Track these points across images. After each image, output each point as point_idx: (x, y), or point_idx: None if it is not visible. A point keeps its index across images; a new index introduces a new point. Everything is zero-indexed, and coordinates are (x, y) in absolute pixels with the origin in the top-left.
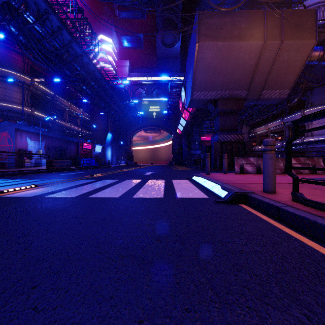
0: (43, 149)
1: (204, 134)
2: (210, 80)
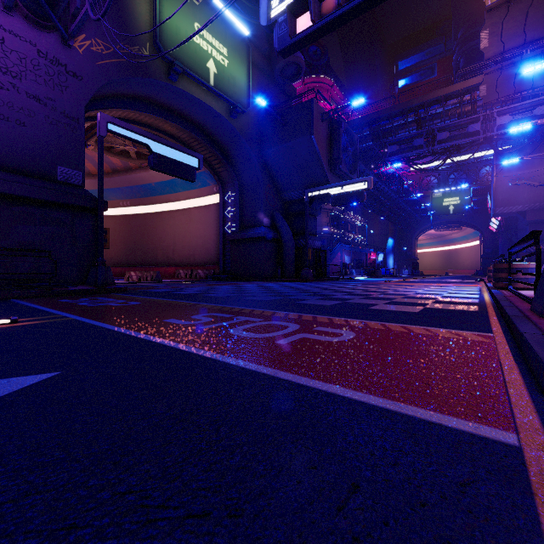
0: (350, 262)
1: None
2: (513, 198)
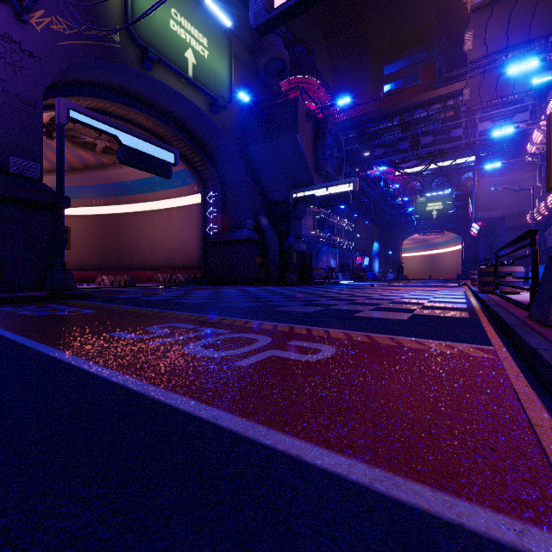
0: (336, 265)
1: None
2: (493, 203)
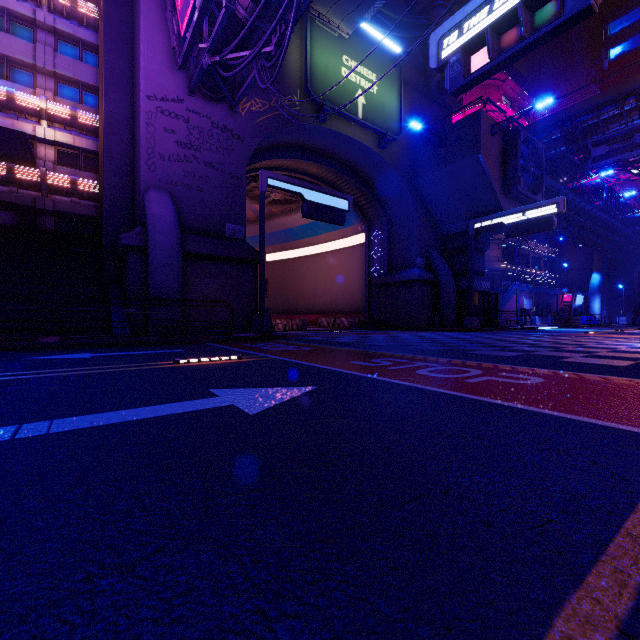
0: (531, 306)
1: None
2: None
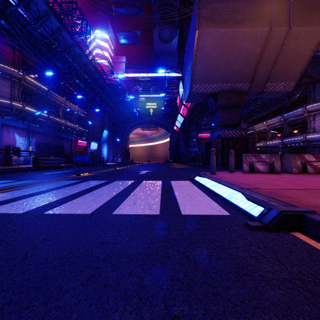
0: (33, 146)
1: (202, 131)
2: (210, 71)
